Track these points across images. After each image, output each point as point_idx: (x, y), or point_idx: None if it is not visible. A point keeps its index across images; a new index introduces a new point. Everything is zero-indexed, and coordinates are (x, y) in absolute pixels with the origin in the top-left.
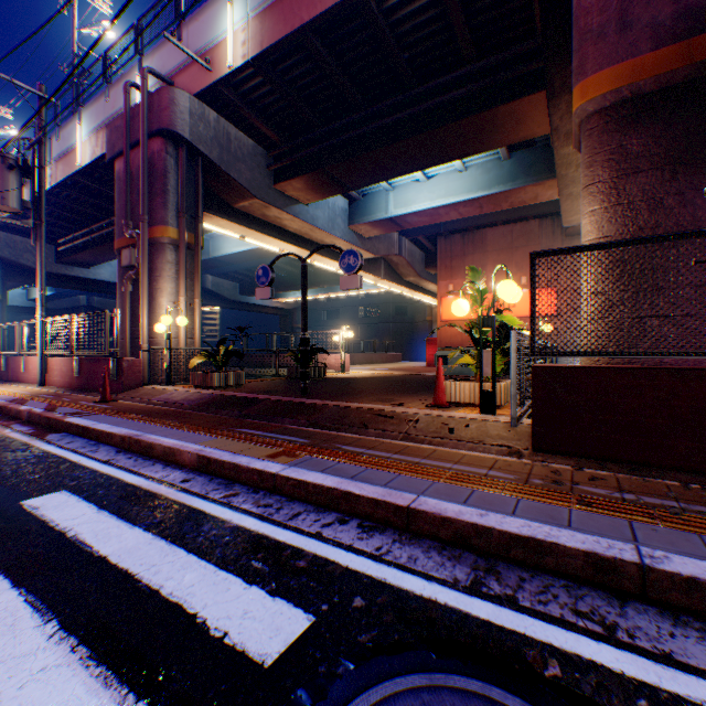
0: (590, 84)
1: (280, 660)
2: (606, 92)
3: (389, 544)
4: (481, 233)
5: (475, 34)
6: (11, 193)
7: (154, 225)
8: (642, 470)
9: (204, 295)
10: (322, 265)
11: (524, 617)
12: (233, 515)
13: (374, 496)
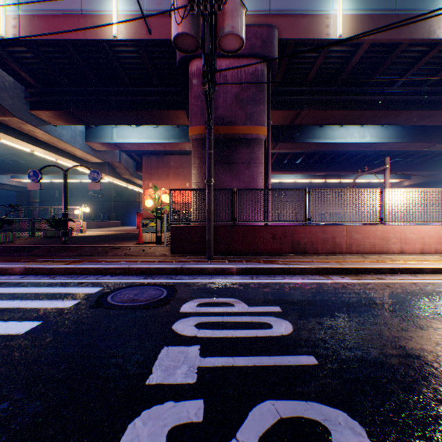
0: (194, 129)
1: (97, 292)
2: (198, 134)
3: (122, 277)
4: (167, 157)
5: (159, 76)
6: None
7: None
8: (198, 254)
9: None
10: (65, 163)
11: (155, 280)
12: (60, 280)
13: (116, 267)
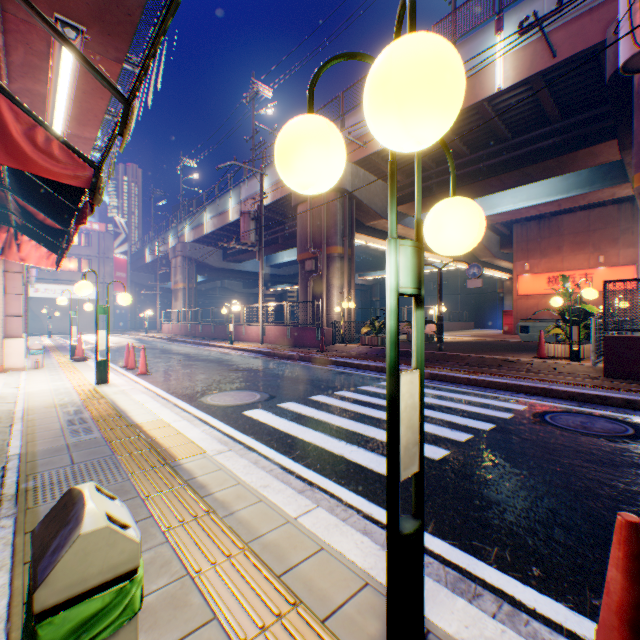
0: None
1: (524, 409)
2: None
3: (541, 398)
4: (556, 219)
5: (560, 105)
6: (252, 233)
7: (329, 246)
8: None
9: None
10: None
11: (597, 410)
12: (468, 390)
13: (529, 385)
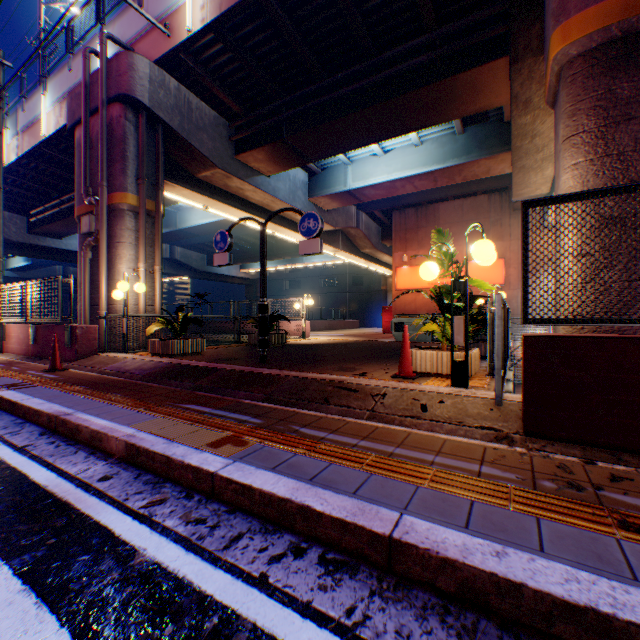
0: (574, 24)
1: None
2: (592, 31)
3: (366, 601)
4: (433, 207)
5: None
6: None
7: (113, 191)
8: None
9: (173, 265)
10: (284, 236)
11: None
12: (149, 540)
13: (341, 516)
